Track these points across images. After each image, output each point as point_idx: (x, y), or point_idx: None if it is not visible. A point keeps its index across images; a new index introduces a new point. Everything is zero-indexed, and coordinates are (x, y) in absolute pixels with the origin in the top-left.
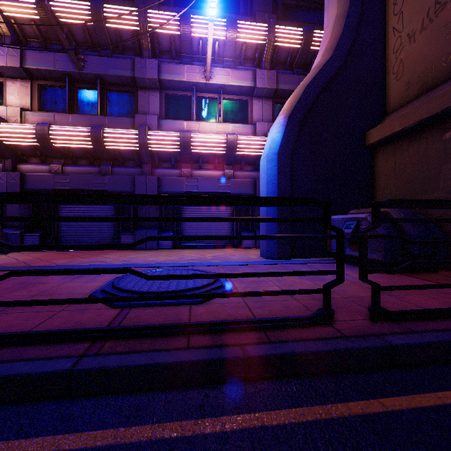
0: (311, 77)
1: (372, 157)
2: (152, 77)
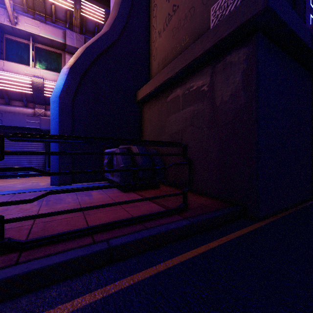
0: (92, 42)
1: (141, 110)
2: None
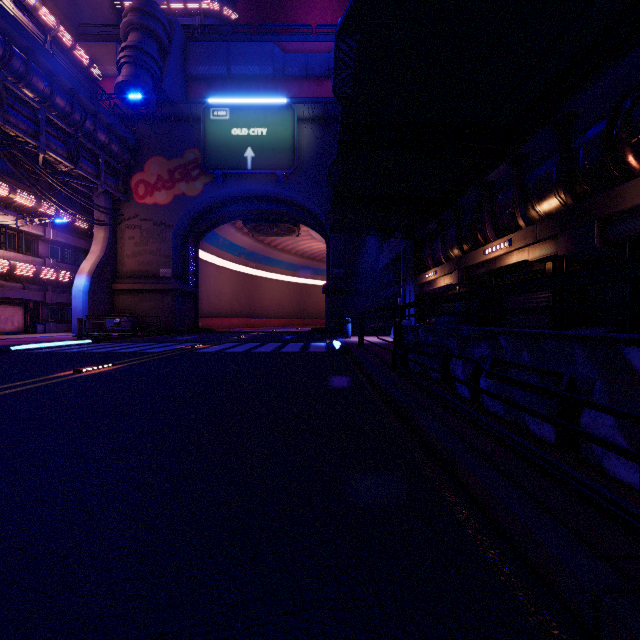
0: (98, 262)
1: (114, 293)
2: None
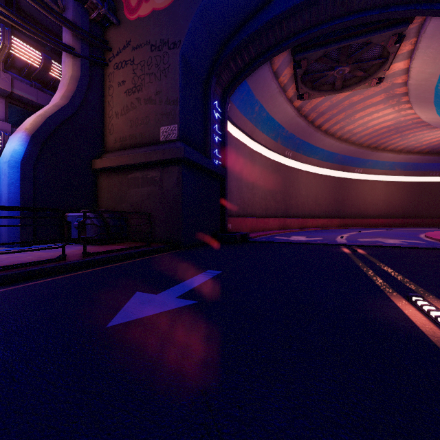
0: (52, 112)
1: (96, 177)
2: None
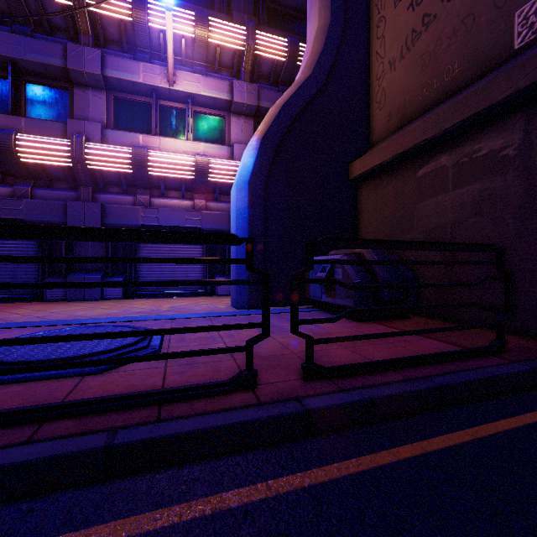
0: (289, 96)
1: (356, 192)
2: (93, 71)
